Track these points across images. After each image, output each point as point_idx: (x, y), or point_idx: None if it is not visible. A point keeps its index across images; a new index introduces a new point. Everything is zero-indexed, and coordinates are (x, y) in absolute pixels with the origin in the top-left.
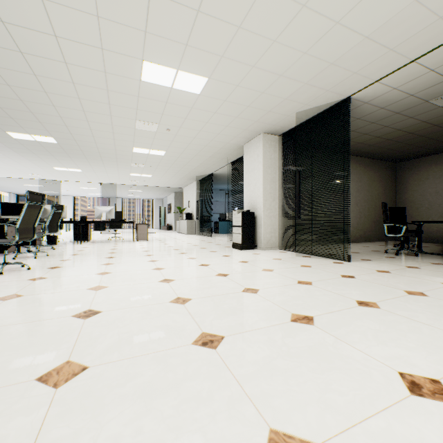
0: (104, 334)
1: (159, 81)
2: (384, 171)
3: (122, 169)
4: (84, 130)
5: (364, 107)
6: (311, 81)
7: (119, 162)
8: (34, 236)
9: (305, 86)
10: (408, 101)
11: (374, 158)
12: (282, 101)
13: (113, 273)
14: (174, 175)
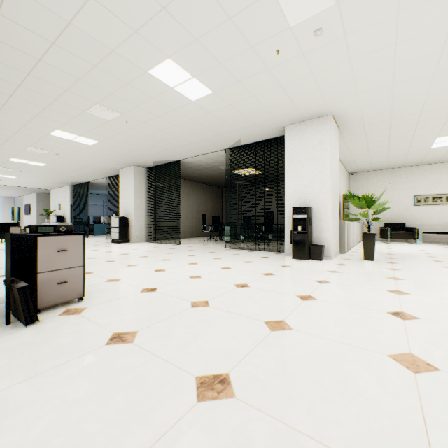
0: None
1: (64, 136)
2: (215, 193)
3: None
4: None
5: (190, 164)
6: (159, 152)
7: None
8: None
9: (156, 153)
10: (209, 165)
11: (209, 185)
12: (145, 155)
13: None
14: (45, 179)
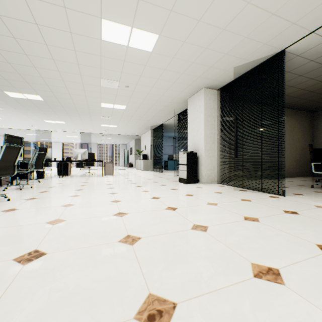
0: (32, 292)
1: (117, 39)
2: (303, 119)
3: (95, 121)
4: (61, 88)
5: (295, 60)
6: (251, 34)
7: (91, 115)
8: (14, 172)
9: (245, 40)
10: None
11: (295, 109)
12: (222, 56)
13: (76, 205)
14: (133, 125)
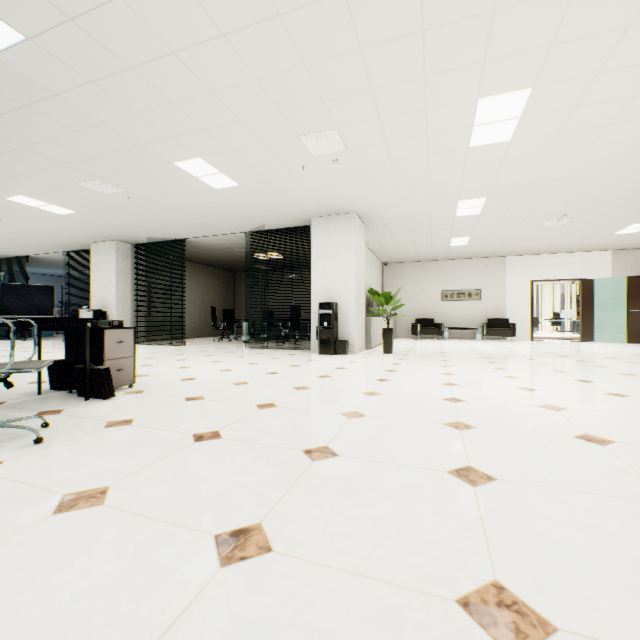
0: None
1: (26, 203)
2: (226, 278)
3: None
4: None
5: (197, 244)
6: (159, 229)
7: None
8: None
9: (155, 230)
10: (222, 246)
11: (218, 268)
12: (137, 231)
13: None
14: None
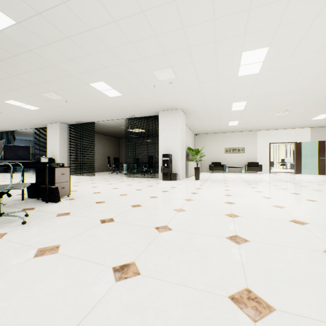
0: None
1: (14, 104)
2: (115, 142)
3: None
4: None
5: (100, 124)
6: (81, 117)
7: None
8: None
9: (79, 117)
10: (113, 126)
11: (111, 136)
12: (70, 118)
13: None
14: None
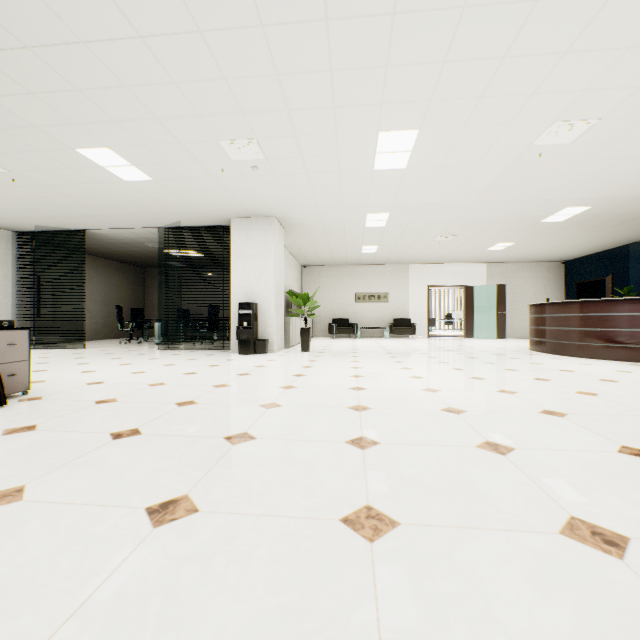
0: None
1: None
2: (134, 275)
3: None
4: None
5: (100, 236)
6: (52, 217)
7: None
8: None
9: (46, 217)
10: (130, 240)
11: (125, 263)
12: (22, 217)
13: None
14: None
